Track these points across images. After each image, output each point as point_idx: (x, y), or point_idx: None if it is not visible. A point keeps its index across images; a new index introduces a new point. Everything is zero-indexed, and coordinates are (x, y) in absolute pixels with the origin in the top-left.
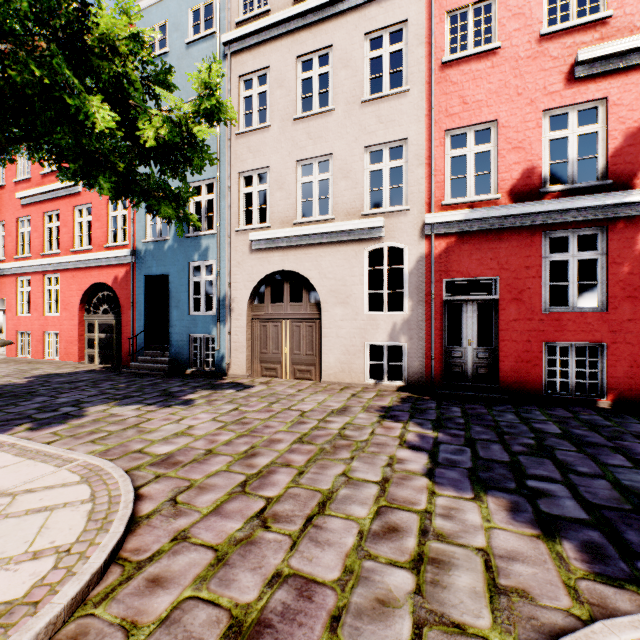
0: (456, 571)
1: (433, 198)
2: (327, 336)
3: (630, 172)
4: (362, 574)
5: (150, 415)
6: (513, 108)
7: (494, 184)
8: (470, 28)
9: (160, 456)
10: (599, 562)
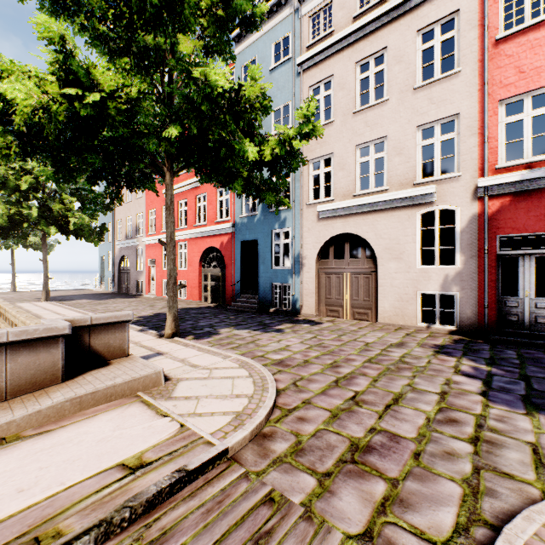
0: (507, 450)
1: (486, 163)
2: (382, 286)
3: None
4: (432, 438)
5: (258, 336)
6: None
7: None
8: (527, 1)
9: (276, 360)
10: None
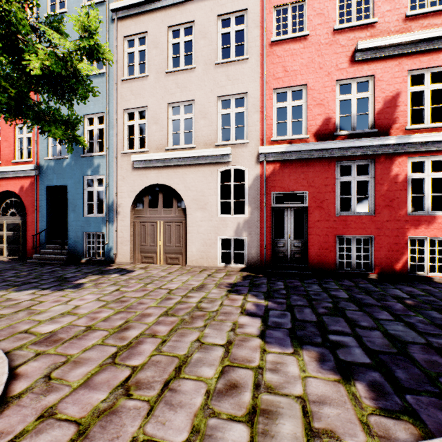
0: (281, 419)
1: (265, 135)
2: (191, 232)
3: (388, 125)
4: (207, 432)
5: (43, 298)
6: (317, 77)
7: (305, 128)
8: (289, 20)
9: (44, 335)
10: (381, 398)
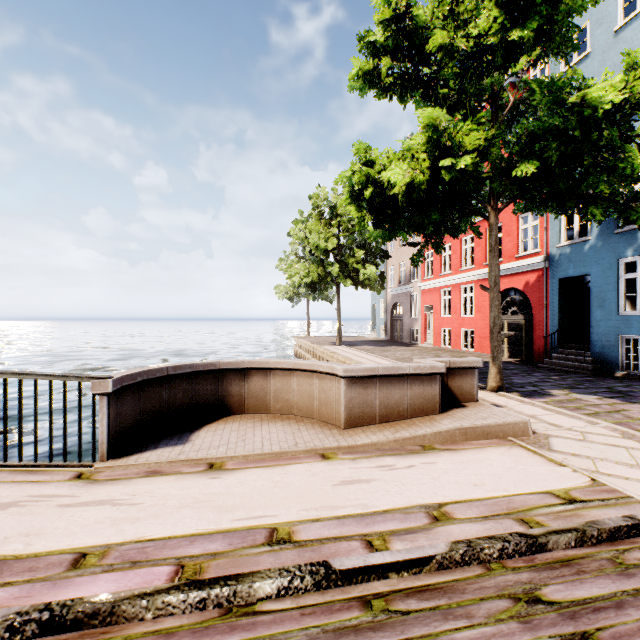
0: None
1: None
2: None
3: None
4: None
5: (620, 406)
6: None
7: None
8: None
9: None
10: None
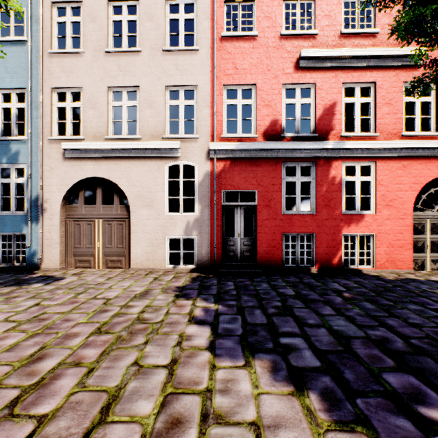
0: None
1: (215, 131)
2: (135, 232)
3: (326, 130)
4: None
5: None
6: (265, 78)
7: (254, 127)
8: (239, 17)
9: None
10: (335, 408)
